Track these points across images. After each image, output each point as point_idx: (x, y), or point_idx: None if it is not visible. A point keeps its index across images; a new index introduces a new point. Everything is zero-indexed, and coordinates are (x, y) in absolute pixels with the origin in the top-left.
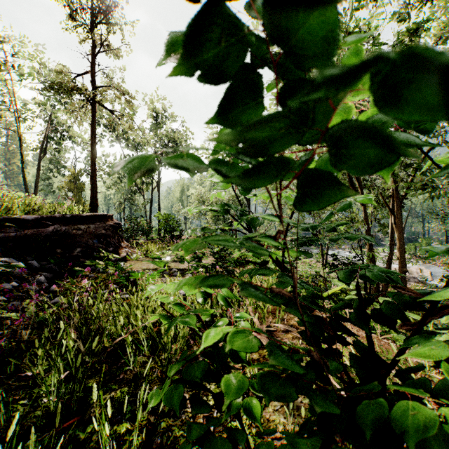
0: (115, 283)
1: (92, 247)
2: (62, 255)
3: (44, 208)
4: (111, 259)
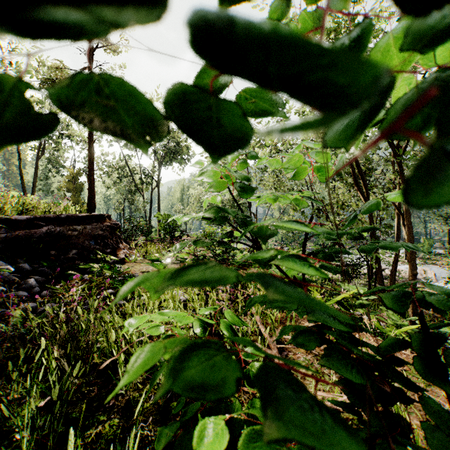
0: (111, 287)
1: (88, 248)
2: (56, 257)
3: (39, 207)
4: (108, 261)
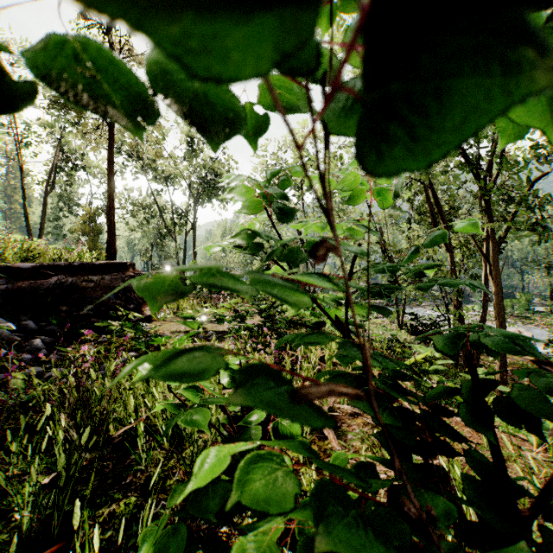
0: (134, 349)
1: (107, 303)
2: (67, 314)
3: (47, 254)
4: (131, 319)
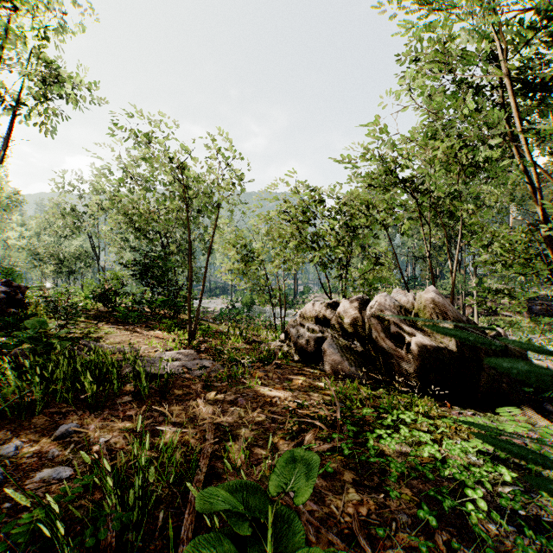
0: None
1: None
2: None
3: None
4: None
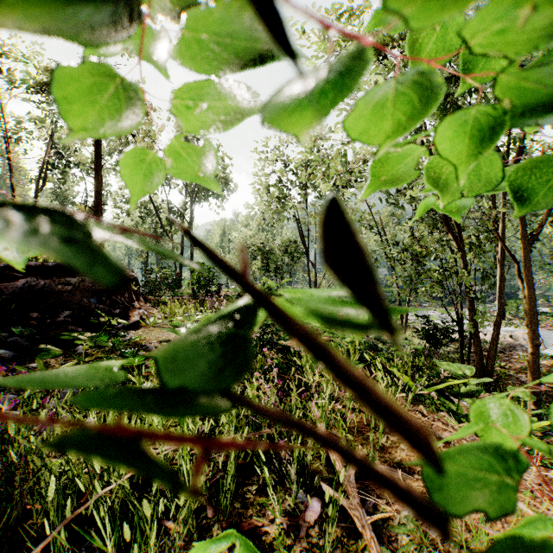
0: None
1: (88, 309)
2: (39, 322)
3: None
4: (116, 325)
